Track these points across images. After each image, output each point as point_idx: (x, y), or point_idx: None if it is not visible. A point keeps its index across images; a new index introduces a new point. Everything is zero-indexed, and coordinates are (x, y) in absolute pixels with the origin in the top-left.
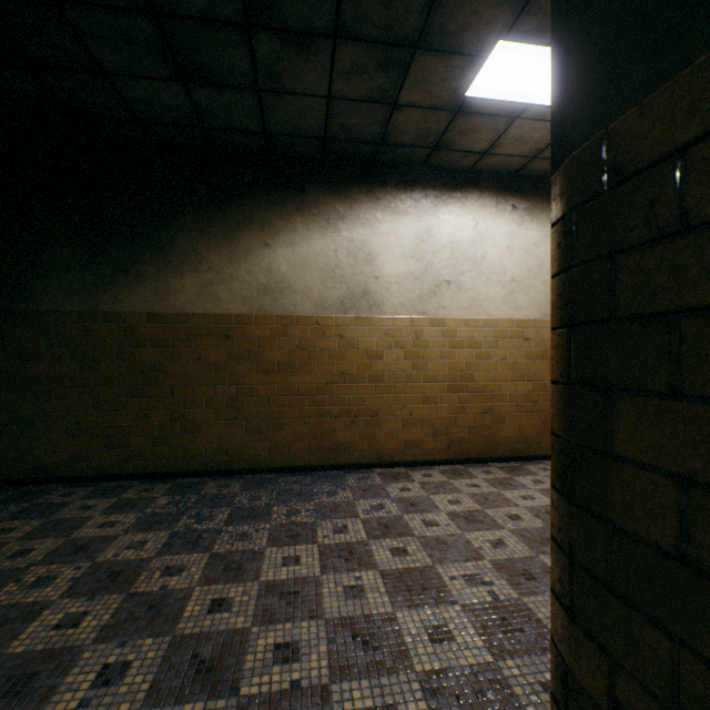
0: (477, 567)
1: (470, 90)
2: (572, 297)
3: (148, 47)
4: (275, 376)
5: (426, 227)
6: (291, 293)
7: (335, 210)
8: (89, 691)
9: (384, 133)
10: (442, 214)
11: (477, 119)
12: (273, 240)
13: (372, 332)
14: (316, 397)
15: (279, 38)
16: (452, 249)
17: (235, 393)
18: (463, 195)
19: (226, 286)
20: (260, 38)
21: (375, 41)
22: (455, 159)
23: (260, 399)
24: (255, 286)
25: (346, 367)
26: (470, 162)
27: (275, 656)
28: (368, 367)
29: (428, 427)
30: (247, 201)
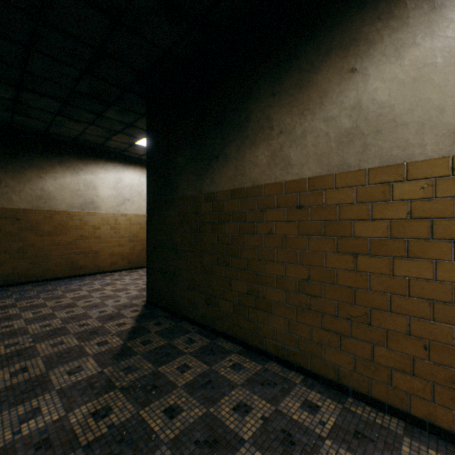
0: (138, 285)
1: (137, 143)
2: (148, 221)
3: (3, 104)
4: (46, 237)
5: (120, 177)
6: (55, 200)
7: (78, 166)
8: (34, 314)
9: (103, 143)
10: (126, 173)
11: (140, 148)
12: (45, 175)
13: (96, 218)
14: (68, 246)
15: (68, 119)
16: (130, 187)
17: (23, 246)
18: (135, 167)
19: (18, 195)
20: (60, 117)
21: (105, 128)
22: (132, 154)
23: (38, 248)
24: (35, 196)
25: (84, 233)
26: (138, 156)
27: (86, 302)
28: (94, 233)
29: (121, 256)
30: (30, 156)
